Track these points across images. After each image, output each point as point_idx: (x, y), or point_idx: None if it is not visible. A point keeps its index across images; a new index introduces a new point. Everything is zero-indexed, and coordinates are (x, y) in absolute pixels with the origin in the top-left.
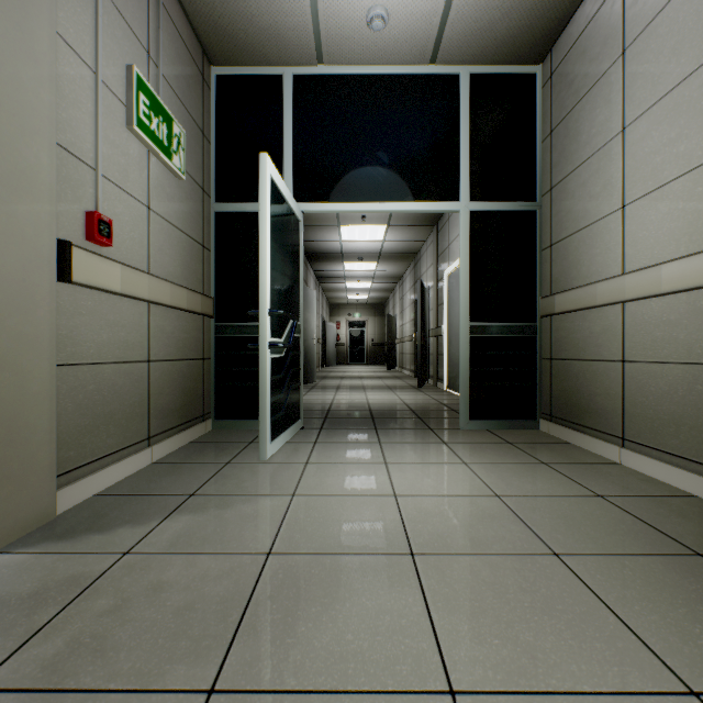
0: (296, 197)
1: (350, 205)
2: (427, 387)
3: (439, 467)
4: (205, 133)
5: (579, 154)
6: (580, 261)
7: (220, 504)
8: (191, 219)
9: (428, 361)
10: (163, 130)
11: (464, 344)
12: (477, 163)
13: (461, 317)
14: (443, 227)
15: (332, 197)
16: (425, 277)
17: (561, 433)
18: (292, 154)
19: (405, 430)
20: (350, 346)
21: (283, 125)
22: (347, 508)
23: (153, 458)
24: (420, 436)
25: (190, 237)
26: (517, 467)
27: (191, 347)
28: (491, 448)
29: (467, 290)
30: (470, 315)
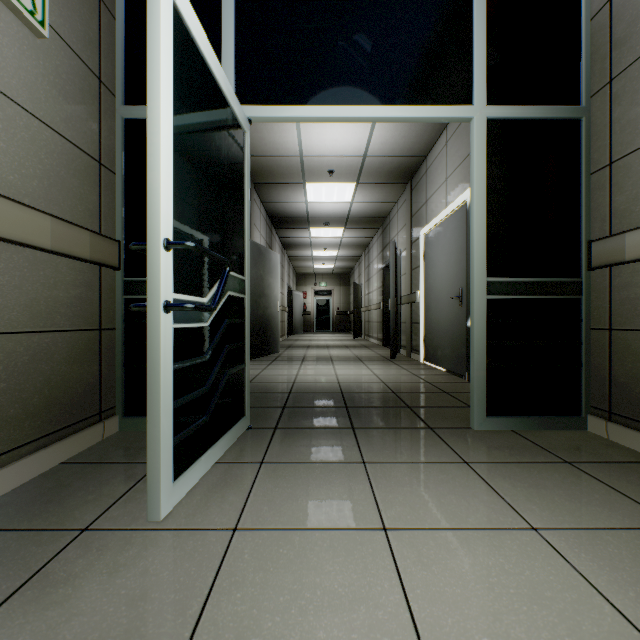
0: (239, 98)
1: (317, 110)
2: (401, 358)
3: (493, 545)
4: None
5: None
6: None
7: None
8: (70, 112)
9: (400, 330)
10: None
11: (479, 308)
12: (496, 51)
13: (475, 270)
14: (418, 183)
15: (291, 98)
16: (396, 241)
17: (639, 443)
18: (234, 37)
19: (396, 431)
20: (317, 315)
21: None
22: None
23: None
24: (421, 446)
25: (67, 140)
26: None
27: (70, 312)
28: (550, 478)
29: (483, 231)
30: (487, 267)
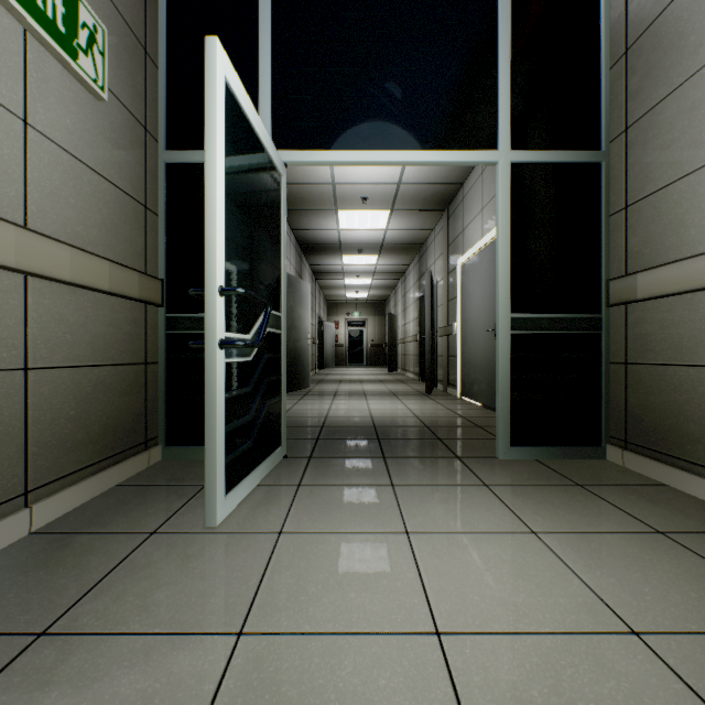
0: (275, 143)
1: (350, 155)
2: (437, 393)
3: (496, 543)
4: (150, 52)
5: (683, 65)
6: (685, 222)
7: (80, 672)
8: (122, 163)
9: (437, 364)
10: (54, 4)
11: (503, 343)
12: (521, 98)
13: (500, 307)
14: (455, 211)
15: (325, 143)
16: (433, 270)
17: (648, 468)
18: (271, 85)
19: (425, 459)
20: (349, 347)
21: (259, 45)
22: (344, 685)
23: (33, 525)
24: (447, 472)
25: (120, 189)
26: (623, 542)
27: (122, 347)
28: (559, 497)
29: (508, 270)
30: (512, 304)
